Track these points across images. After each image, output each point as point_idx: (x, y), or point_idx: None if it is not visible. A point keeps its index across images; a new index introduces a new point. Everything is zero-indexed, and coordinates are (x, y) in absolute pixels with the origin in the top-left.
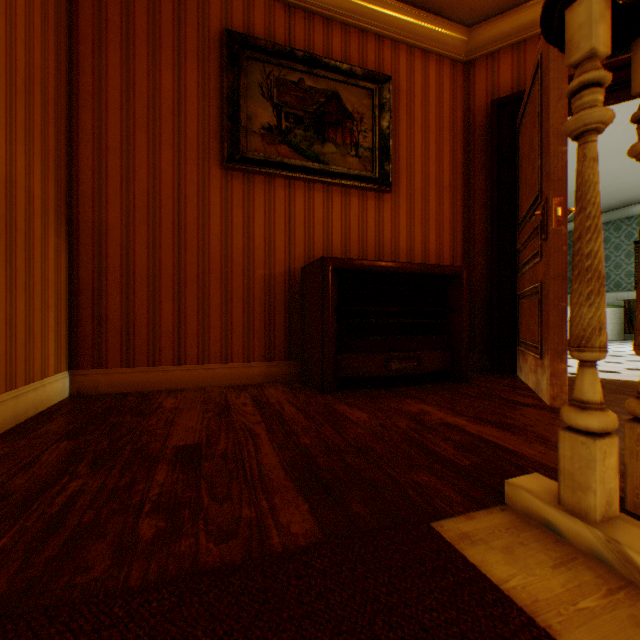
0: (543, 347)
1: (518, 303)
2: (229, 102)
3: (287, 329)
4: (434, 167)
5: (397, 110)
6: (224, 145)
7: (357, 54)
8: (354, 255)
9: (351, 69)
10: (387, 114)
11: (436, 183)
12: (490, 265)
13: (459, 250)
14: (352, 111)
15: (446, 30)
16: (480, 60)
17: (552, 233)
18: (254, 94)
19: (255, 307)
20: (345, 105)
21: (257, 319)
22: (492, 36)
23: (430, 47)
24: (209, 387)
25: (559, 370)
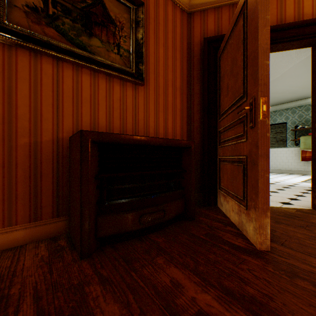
0: (250, 203)
1: (220, 163)
2: None
3: (55, 190)
4: (171, 74)
5: (148, 29)
6: None
7: None
8: (117, 128)
9: None
10: (141, 29)
11: (172, 84)
12: (204, 139)
13: (185, 128)
14: (115, 19)
15: None
16: (197, 13)
17: (260, 123)
18: None
19: (18, 173)
20: (109, 12)
21: (21, 184)
22: None
23: None
24: None
25: (265, 223)
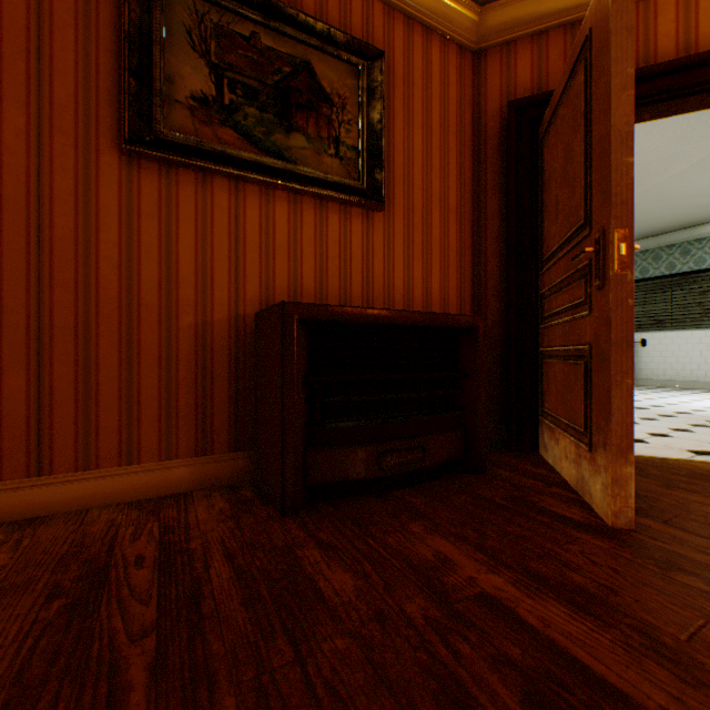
0: (596, 437)
1: (542, 362)
2: (133, 47)
3: (233, 405)
4: (438, 182)
5: (392, 100)
6: (123, 114)
7: (338, 13)
8: (333, 295)
9: (329, 31)
10: (379, 103)
11: (440, 203)
12: (507, 312)
13: (468, 291)
14: (331, 92)
15: (453, 3)
16: (493, 50)
17: (614, 279)
18: (178, 42)
19: (180, 373)
20: (321, 82)
21: (183, 392)
22: (509, 20)
23: (433, 23)
24: (96, 508)
25: (623, 475)
